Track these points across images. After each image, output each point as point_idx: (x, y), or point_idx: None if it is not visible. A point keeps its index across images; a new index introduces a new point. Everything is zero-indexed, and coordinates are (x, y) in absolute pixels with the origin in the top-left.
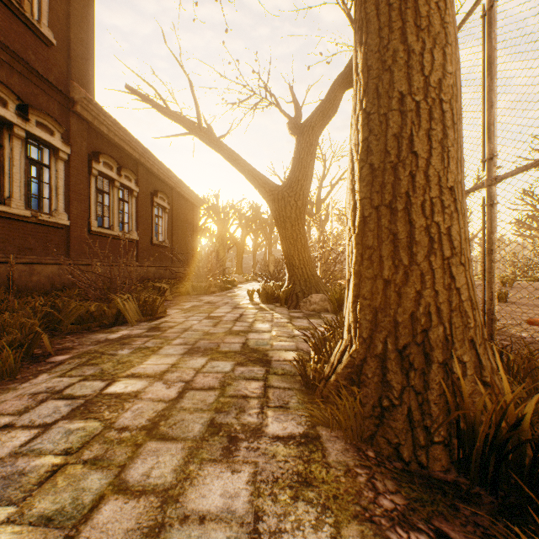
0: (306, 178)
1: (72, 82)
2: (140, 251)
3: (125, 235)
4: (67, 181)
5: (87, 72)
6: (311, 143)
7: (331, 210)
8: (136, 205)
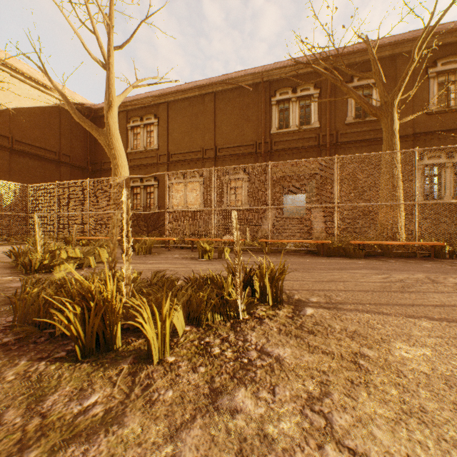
0: None
1: None
2: None
3: None
4: None
5: None
6: None
7: None
8: None
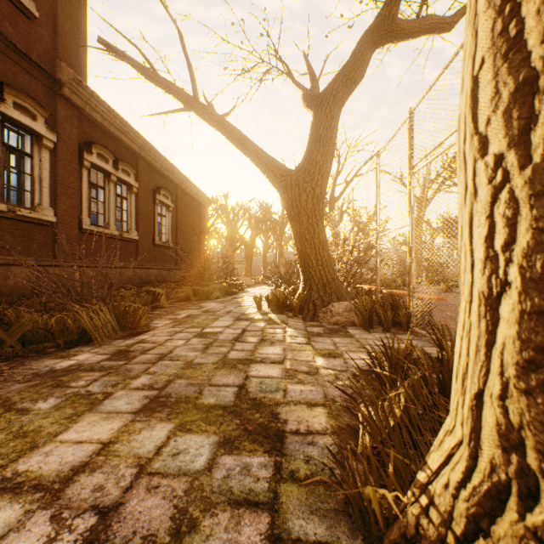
0: (325, 160)
1: (58, 61)
2: (140, 252)
3: (123, 234)
4: (54, 173)
5: (77, 52)
6: (331, 116)
7: (352, 203)
8: (135, 202)
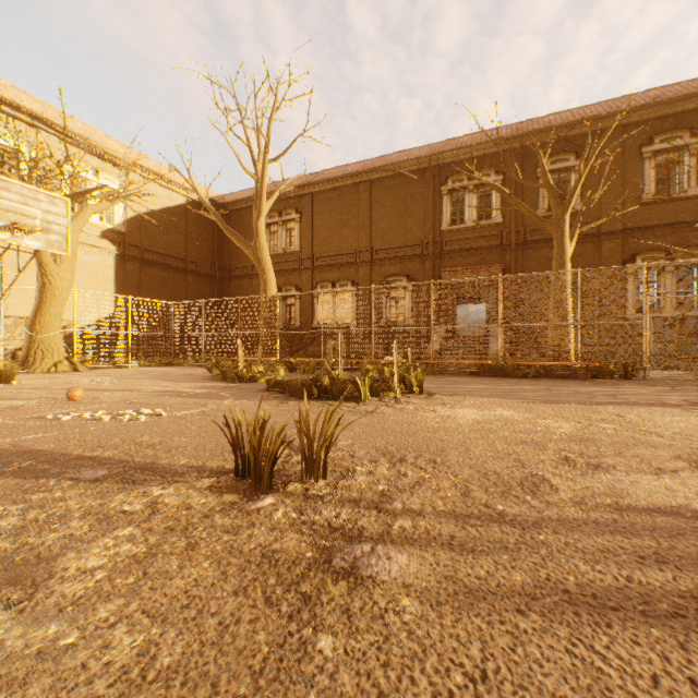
0: None
1: None
2: None
3: None
4: None
5: None
6: None
7: None
8: None
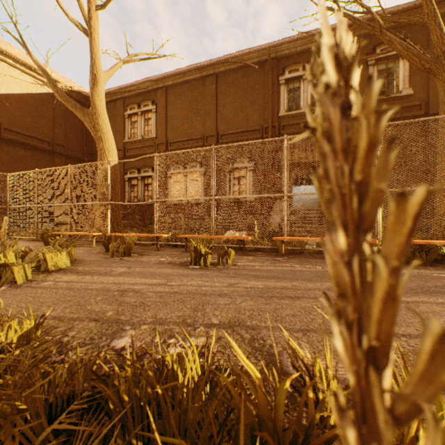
0: None
1: None
2: None
3: None
4: None
5: None
6: None
7: None
8: None
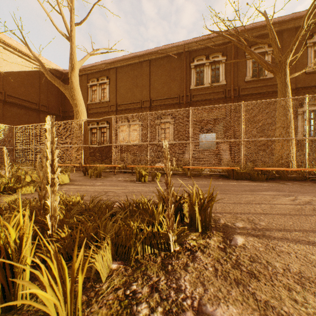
0: None
1: None
2: None
3: None
4: None
5: None
6: None
7: None
8: None
